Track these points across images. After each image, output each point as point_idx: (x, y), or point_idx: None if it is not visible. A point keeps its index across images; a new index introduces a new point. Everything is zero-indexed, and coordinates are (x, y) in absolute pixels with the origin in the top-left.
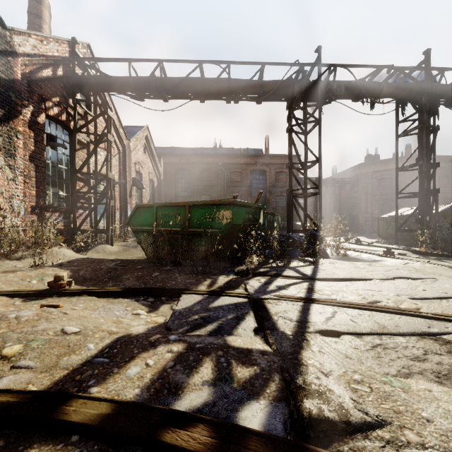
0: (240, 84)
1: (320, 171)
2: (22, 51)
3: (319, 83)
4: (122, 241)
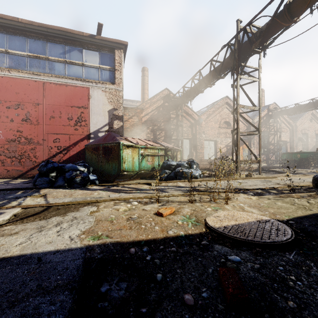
0: None
1: None
2: (256, 122)
3: None
4: None
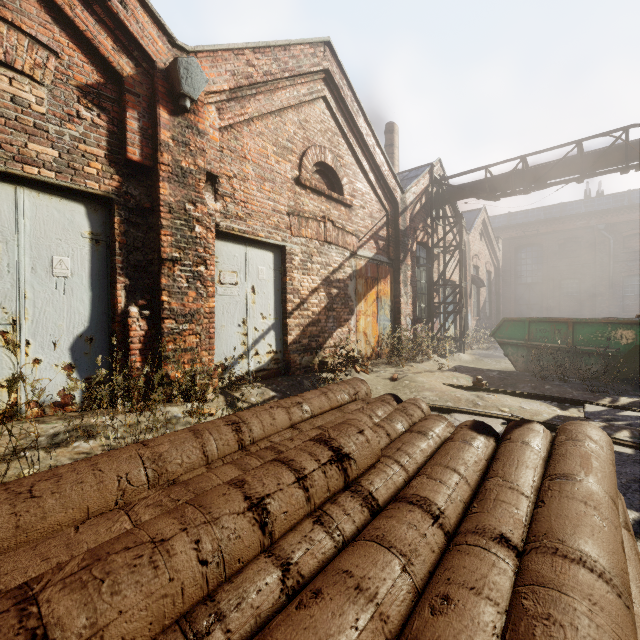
0: None
1: None
2: (409, 203)
3: None
4: (468, 349)
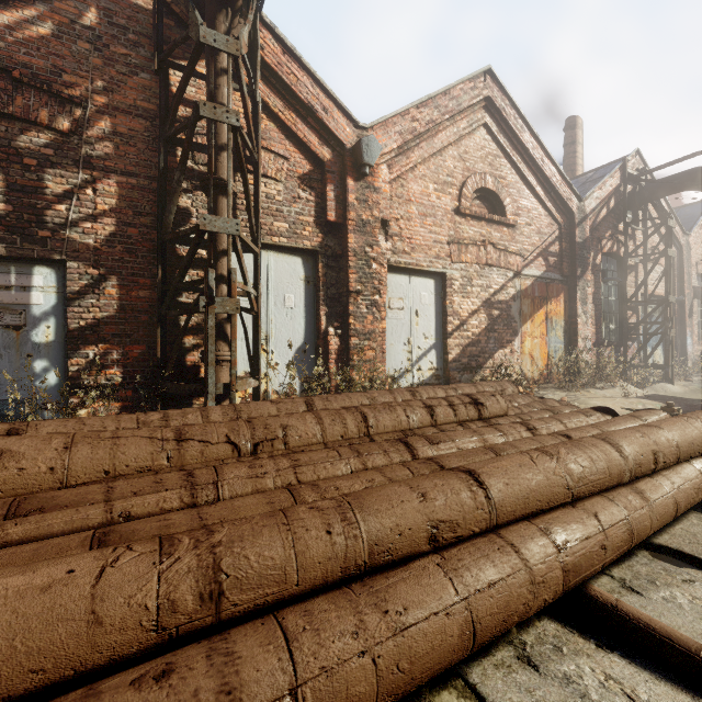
0: None
1: None
2: (589, 210)
3: None
4: (682, 380)
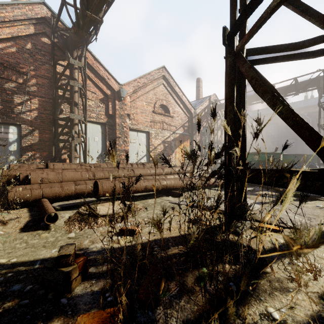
0: (282, 91)
1: None
2: (198, 113)
3: None
4: None
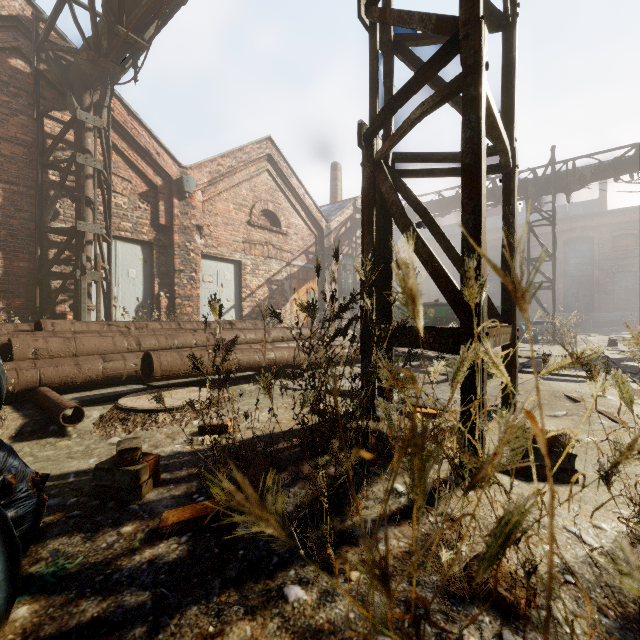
0: None
1: (553, 265)
2: (333, 228)
3: (552, 182)
4: None
